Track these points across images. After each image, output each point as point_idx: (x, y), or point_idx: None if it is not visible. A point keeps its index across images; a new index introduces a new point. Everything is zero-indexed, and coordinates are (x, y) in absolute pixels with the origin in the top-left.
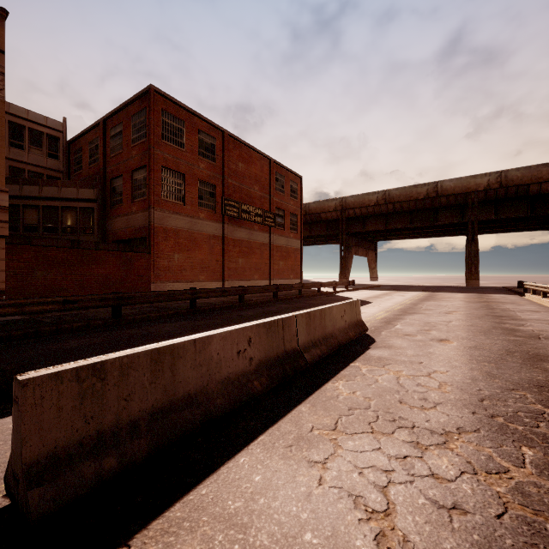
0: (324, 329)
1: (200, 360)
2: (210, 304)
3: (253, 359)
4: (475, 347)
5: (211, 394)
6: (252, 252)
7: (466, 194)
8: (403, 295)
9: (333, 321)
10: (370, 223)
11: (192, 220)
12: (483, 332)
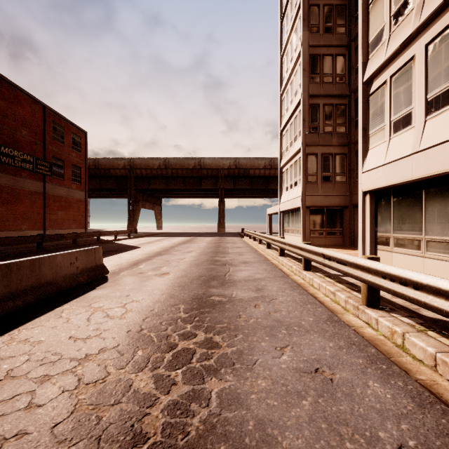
0: (39, 278)
1: None
2: None
3: None
4: (182, 276)
5: None
6: (18, 200)
7: (218, 170)
8: (171, 240)
9: (56, 269)
10: (154, 183)
11: None
12: (198, 264)
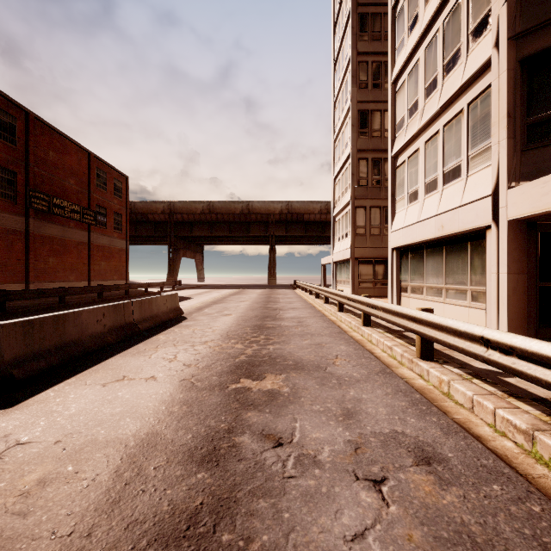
0: (152, 311)
1: (77, 323)
2: (22, 307)
3: (106, 326)
4: (242, 316)
5: (84, 341)
6: (67, 251)
7: (268, 214)
8: (220, 292)
9: (158, 306)
10: (197, 229)
11: None
12: (253, 309)
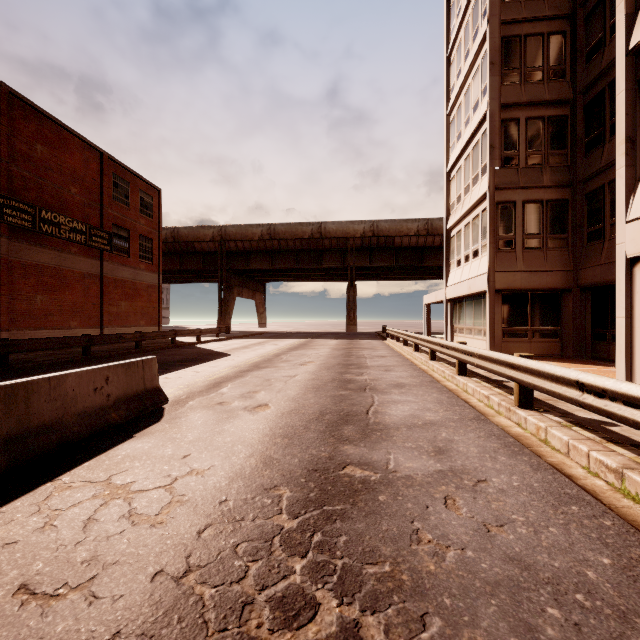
0: (25, 420)
1: None
2: None
3: None
4: (289, 413)
5: None
6: (66, 286)
7: (346, 239)
8: (277, 344)
9: (63, 400)
10: (254, 260)
11: None
12: (317, 387)
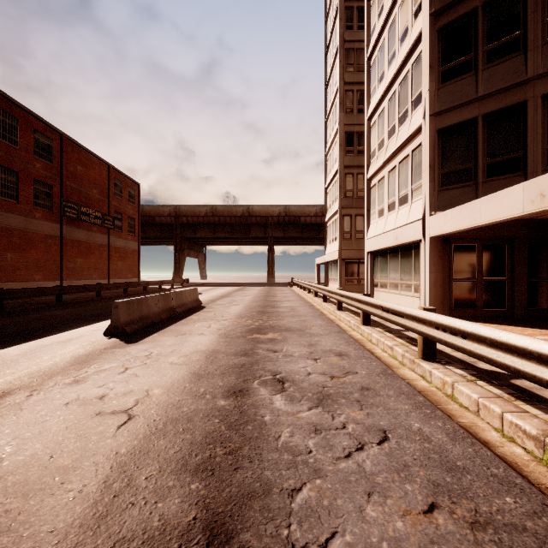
0: (183, 301)
1: (147, 304)
2: (70, 299)
3: (160, 308)
4: (248, 305)
5: (151, 316)
6: (91, 253)
7: (267, 217)
8: (225, 289)
9: (186, 297)
10: (200, 230)
11: (27, 219)
12: (256, 301)
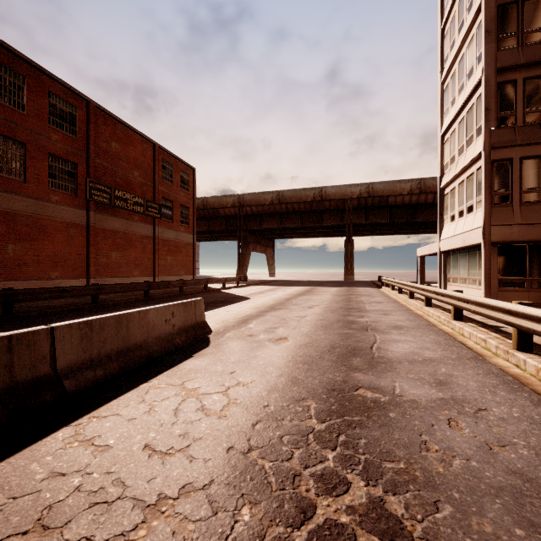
0: (126, 340)
1: None
2: (45, 308)
3: None
4: (305, 345)
5: None
6: (131, 245)
7: (344, 200)
8: (286, 290)
9: (147, 327)
10: (266, 221)
11: (38, 202)
12: (325, 326)
